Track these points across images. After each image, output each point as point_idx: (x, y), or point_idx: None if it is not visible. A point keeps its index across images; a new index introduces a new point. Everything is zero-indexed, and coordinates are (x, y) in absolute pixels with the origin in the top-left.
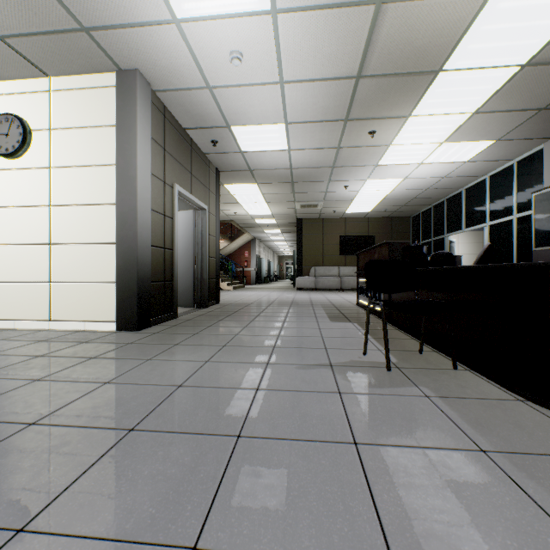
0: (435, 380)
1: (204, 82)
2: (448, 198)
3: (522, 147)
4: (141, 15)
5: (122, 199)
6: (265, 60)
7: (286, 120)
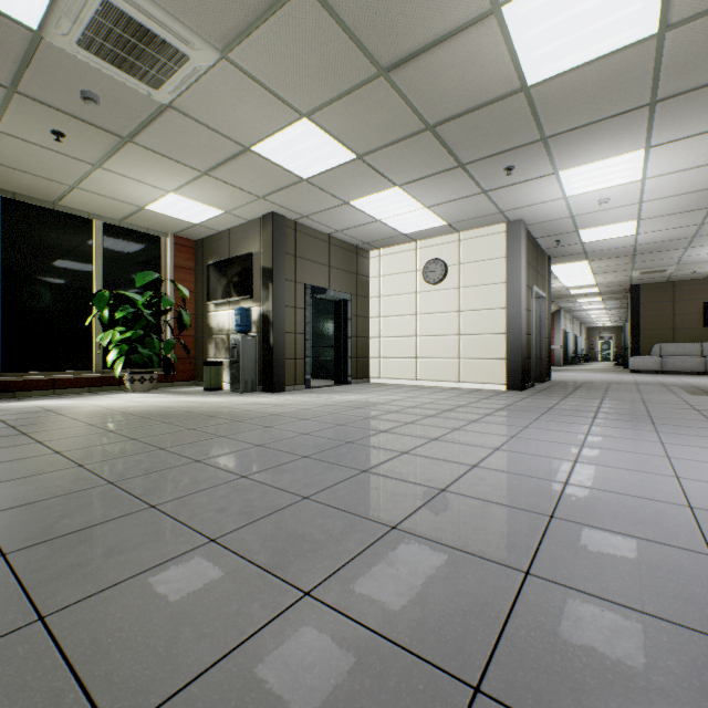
0: None
1: (569, 215)
2: None
3: None
4: (542, 201)
5: (510, 305)
6: (627, 197)
7: (638, 218)
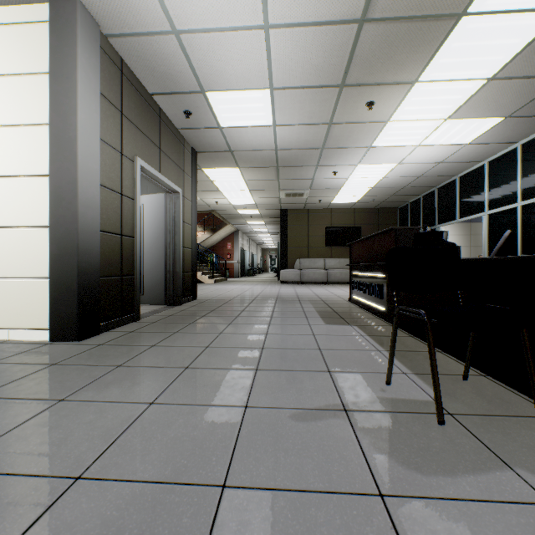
0: (530, 447)
1: (169, 24)
2: (439, 187)
3: (532, 126)
4: None
5: (57, 169)
6: None
7: (271, 85)
